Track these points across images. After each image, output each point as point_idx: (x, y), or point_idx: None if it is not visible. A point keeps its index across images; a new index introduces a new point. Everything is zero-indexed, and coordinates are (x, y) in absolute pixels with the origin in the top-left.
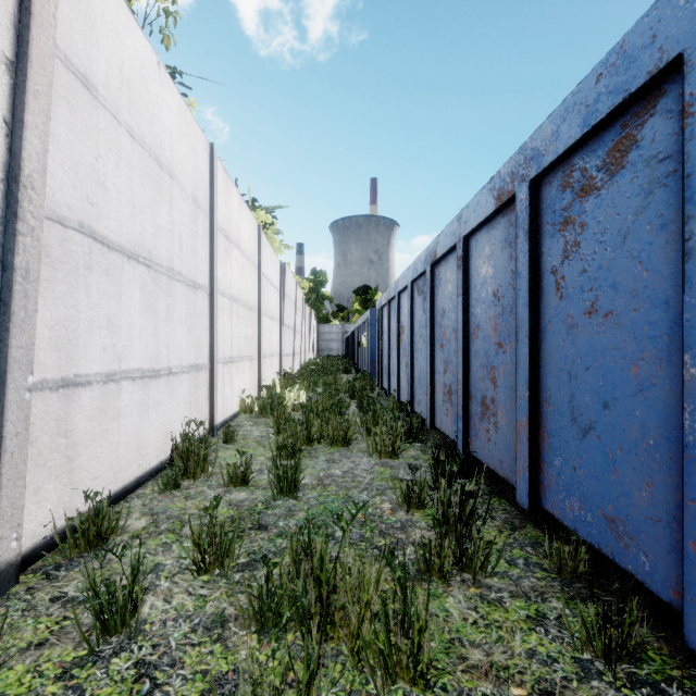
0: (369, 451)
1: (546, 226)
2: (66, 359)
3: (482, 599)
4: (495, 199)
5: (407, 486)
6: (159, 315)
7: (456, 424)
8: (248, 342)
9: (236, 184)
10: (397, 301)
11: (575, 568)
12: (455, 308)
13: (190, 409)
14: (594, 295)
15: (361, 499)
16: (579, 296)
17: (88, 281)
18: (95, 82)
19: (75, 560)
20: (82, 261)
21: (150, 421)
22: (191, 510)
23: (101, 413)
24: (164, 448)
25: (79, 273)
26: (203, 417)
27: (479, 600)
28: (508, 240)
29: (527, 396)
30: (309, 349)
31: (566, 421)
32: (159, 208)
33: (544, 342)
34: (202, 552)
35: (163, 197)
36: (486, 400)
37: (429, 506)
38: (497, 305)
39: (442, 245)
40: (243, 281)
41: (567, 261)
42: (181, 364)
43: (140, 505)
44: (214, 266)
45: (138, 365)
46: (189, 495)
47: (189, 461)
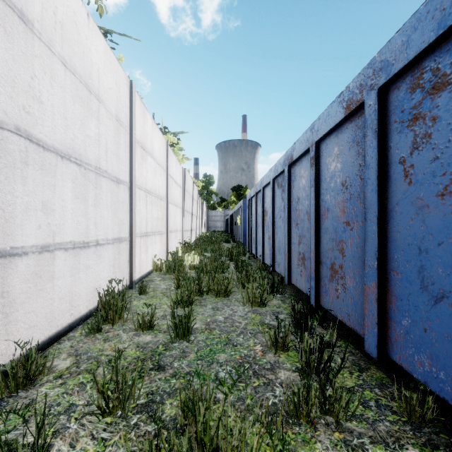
0: (243, 301)
1: (394, 124)
2: (3, 235)
3: (346, 446)
4: (344, 109)
5: (274, 334)
6: (88, 202)
7: (308, 282)
8: (159, 221)
9: (153, 117)
10: (262, 193)
11: (424, 414)
12: (307, 196)
13: (114, 270)
14: (447, 179)
15: (238, 342)
16: (430, 180)
17: (24, 173)
18: (31, 18)
19: (5, 400)
20: (18, 157)
21: (81, 280)
22: (107, 351)
23: (37, 277)
24: (93, 300)
25: (16, 166)
26: (125, 275)
27: (344, 447)
28: (355, 141)
29: (376, 265)
30: (202, 227)
31: (415, 288)
32: (88, 122)
33: (391, 220)
34: (106, 398)
35: (92, 114)
36: (335, 266)
37: (291, 348)
38: (345, 192)
39: (297, 150)
40: (155, 179)
41: (416, 151)
42: (106, 238)
43: (69, 346)
44: (133, 168)
45: (70, 239)
46: (108, 337)
47: (110, 310)
